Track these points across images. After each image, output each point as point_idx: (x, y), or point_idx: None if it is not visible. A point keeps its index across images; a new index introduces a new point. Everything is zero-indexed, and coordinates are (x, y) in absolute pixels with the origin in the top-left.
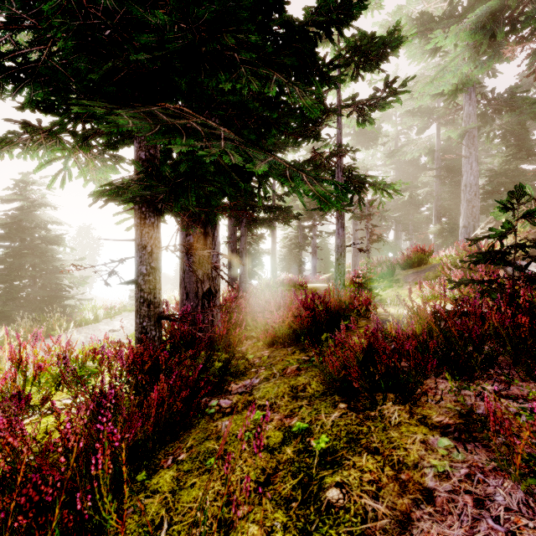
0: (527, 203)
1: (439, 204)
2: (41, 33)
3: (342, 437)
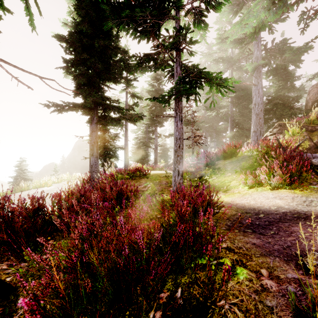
0: (289, 118)
1: (232, 119)
2: None
3: None
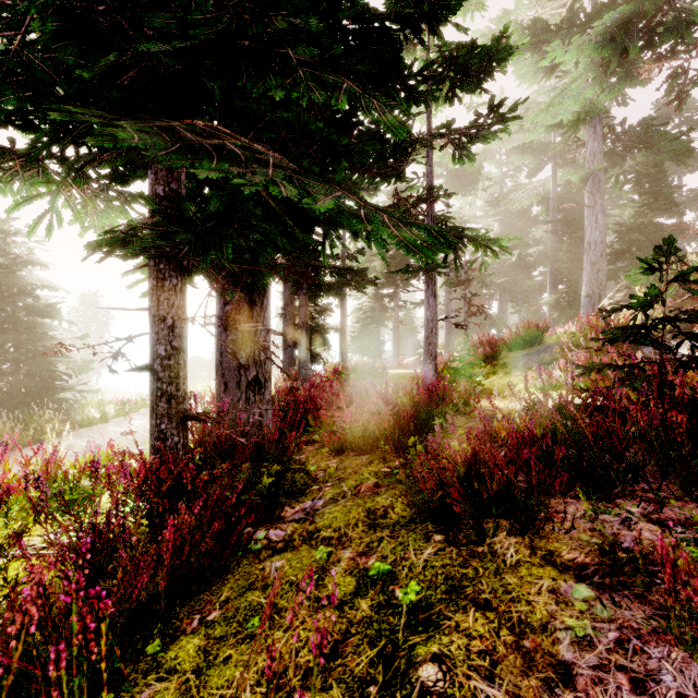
0: None
1: (555, 267)
2: (10, 11)
3: (438, 585)
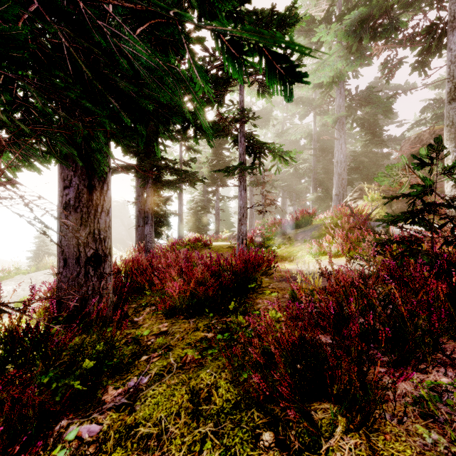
0: None
1: (315, 177)
2: None
3: None
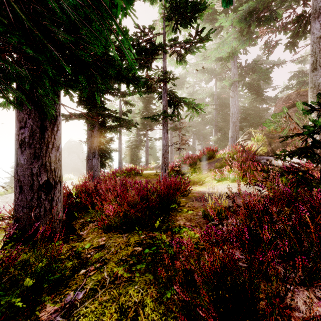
0: (260, 126)
1: (216, 125)
2: None
3: None
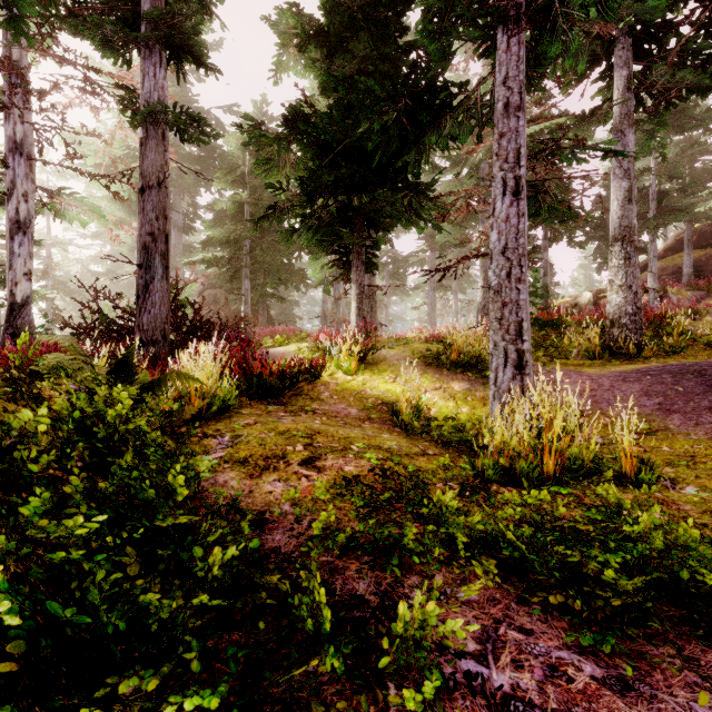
0: None
1: None
2: None
3: None
